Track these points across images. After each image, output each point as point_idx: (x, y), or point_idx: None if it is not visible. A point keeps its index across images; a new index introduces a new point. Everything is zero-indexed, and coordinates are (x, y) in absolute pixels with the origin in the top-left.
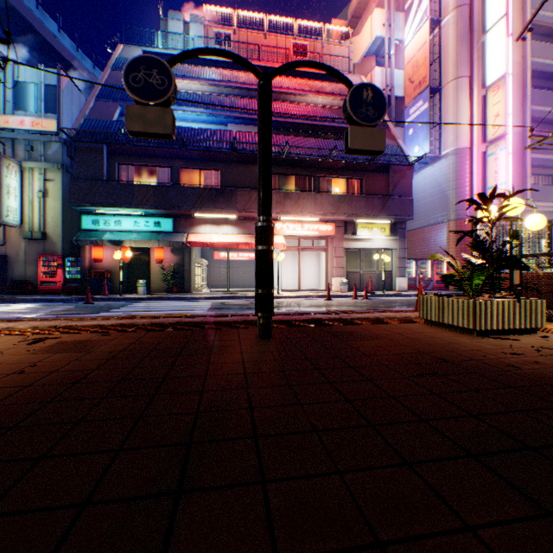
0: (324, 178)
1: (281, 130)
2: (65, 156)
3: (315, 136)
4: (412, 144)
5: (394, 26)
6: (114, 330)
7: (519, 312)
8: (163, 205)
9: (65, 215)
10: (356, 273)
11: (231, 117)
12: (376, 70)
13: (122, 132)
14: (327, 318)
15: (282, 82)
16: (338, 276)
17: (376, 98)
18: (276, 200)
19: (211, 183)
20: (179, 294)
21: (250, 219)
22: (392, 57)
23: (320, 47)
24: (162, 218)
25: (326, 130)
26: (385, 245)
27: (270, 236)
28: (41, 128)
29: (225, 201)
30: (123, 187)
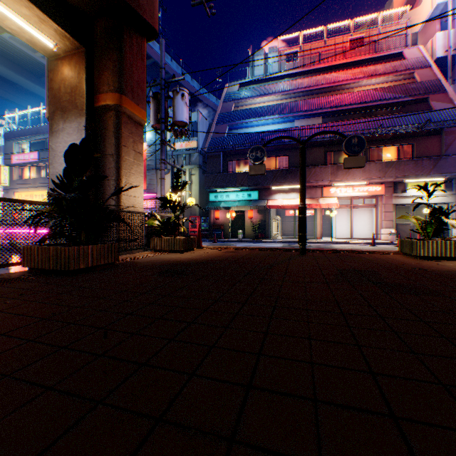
0: (374, 148)
1: (336, 116)
2: (200, 160)
3: (367, 114)
4: None
5: None
6: (241, 249)
7: (450, 248)
8: (252, 183)
9: (200, 193)
10: (405, 225)
11: (296, 117)
12: (436, 35)
13: (230, 144)
14: (341, 250)
15: (338, 76)
16: (386, 228)
17: (359, 141)
18: (330, 172)
19: (282, 165)
20: (261, 239)
21: (310, 187)
22: None
23: (375, 34)
24: (251, 191)
25: (377, 107)
26: (438, 200)
27: (304, 211)
28: (189, 147)
29: (292, 177)
30: (230, 175)
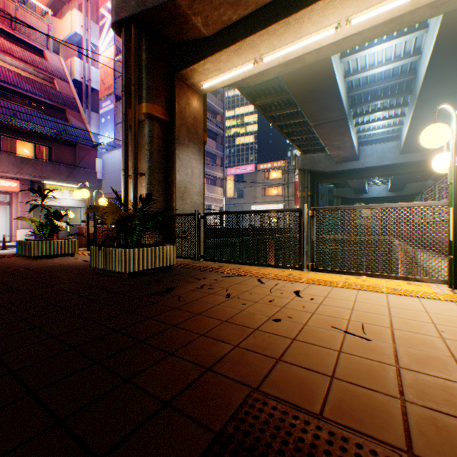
0: (9, 137)
1: None
2: None
3: (1, 93)
4: (105, 130)
5: (93, 32)
6: None
7: (63, 246)
8: None
9: None
10: None
11: None
12: (76, 59)
13: None
14: None
15: None
16: (25, 229)
17: None
18: None
19: None
20: None
21: None
22: (91, 56)
23: (15, 8)
24: None
25: (14, 92)
26: (75, 204)
27: None
28: None
29: None
30: None
